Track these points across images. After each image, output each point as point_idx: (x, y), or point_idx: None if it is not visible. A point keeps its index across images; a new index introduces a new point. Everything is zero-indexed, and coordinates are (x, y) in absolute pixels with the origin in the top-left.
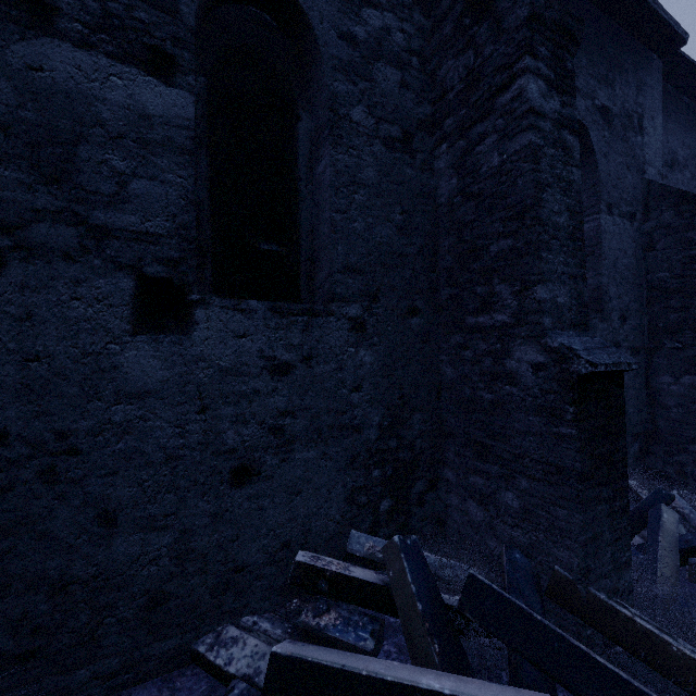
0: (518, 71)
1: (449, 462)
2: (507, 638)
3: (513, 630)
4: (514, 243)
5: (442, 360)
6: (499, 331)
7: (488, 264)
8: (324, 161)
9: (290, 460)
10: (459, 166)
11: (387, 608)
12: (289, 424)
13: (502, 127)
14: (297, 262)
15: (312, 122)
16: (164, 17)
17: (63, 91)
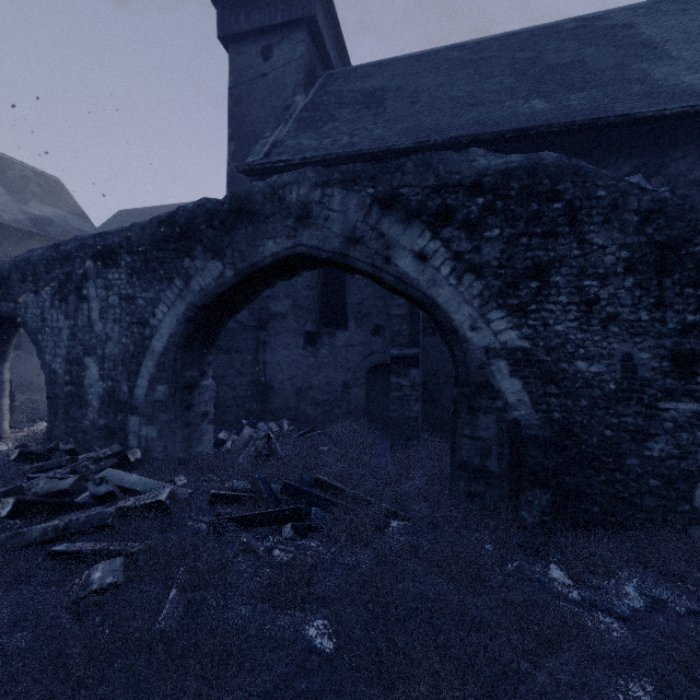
0: None
1: None
2: None
3: None
4: None
5: None
6: None
7: None
8: None
9: None
10: None
11: None
12: None
13: None
14: None
15: None
16: None
17: None
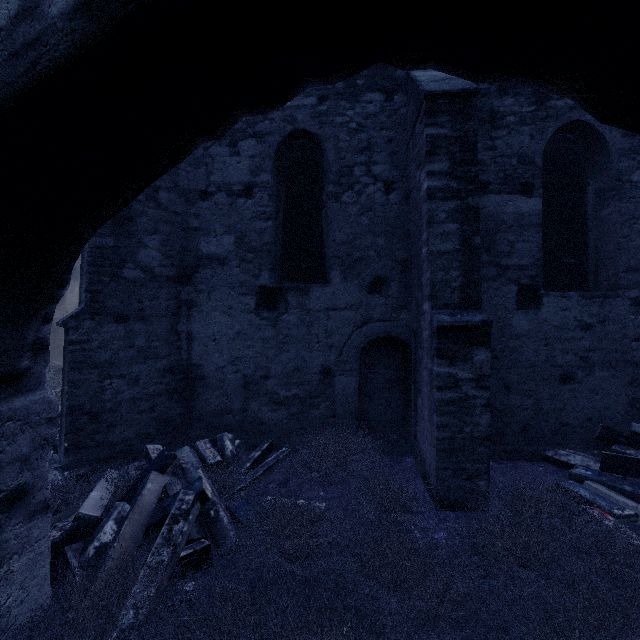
0: None
1: None
2: None
3: None
4: None
5: None
6: None
7: None
8: (610, 209)
9: (592, 375)
10: None
11: None
12: (591, 356)
13: None
14: (586, 267)
15: (596, 184)
16: (528, 168)
17: (491, 214)
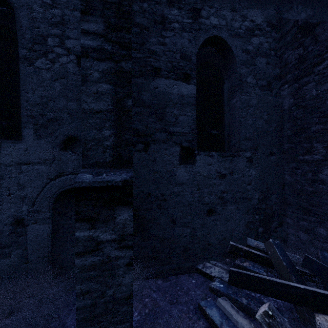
0: (326, 57)
1: (289, 215)
2: (324, 279)
3: (327, 276)
4: (324, 127)
5: (284, 173)
6: (316, 162)
7: (310, 135)
8: (236, 99)
9: (225, 209)
10: (294, 94)
11: (268, 265)
12: (225, 196)
13: (318, 79)
14: (223, 136)
15: (229, 83)
16: (187, 63)
17: (162, 93)
